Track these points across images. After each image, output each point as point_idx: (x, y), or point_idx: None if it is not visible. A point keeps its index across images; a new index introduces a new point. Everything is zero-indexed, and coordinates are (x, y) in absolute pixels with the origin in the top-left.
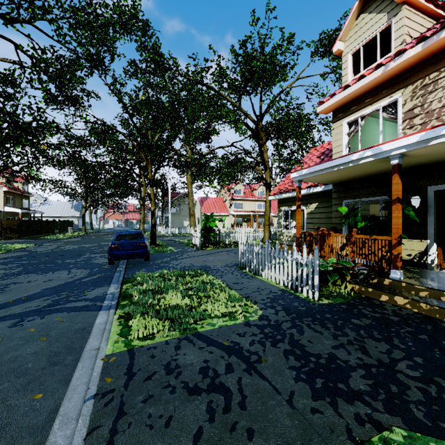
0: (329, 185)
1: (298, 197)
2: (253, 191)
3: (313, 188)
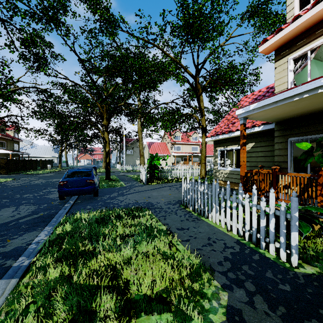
0: (268, 124)
1: (243, 134)
2: (189, 137)
3: (251, 128)
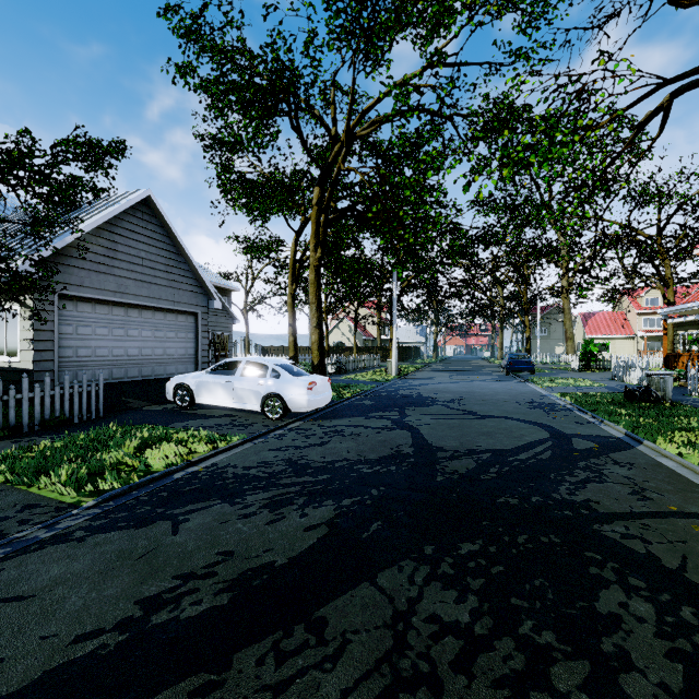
0: None
1: (664, 327)
2: (686, 297)
3: None
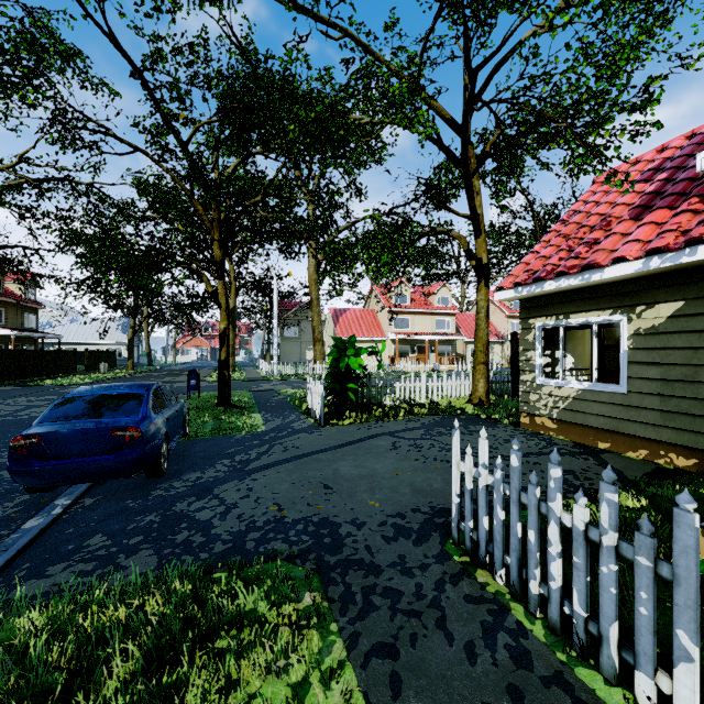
0: None
1: None
2: (428, 297)
3: (678, 250)
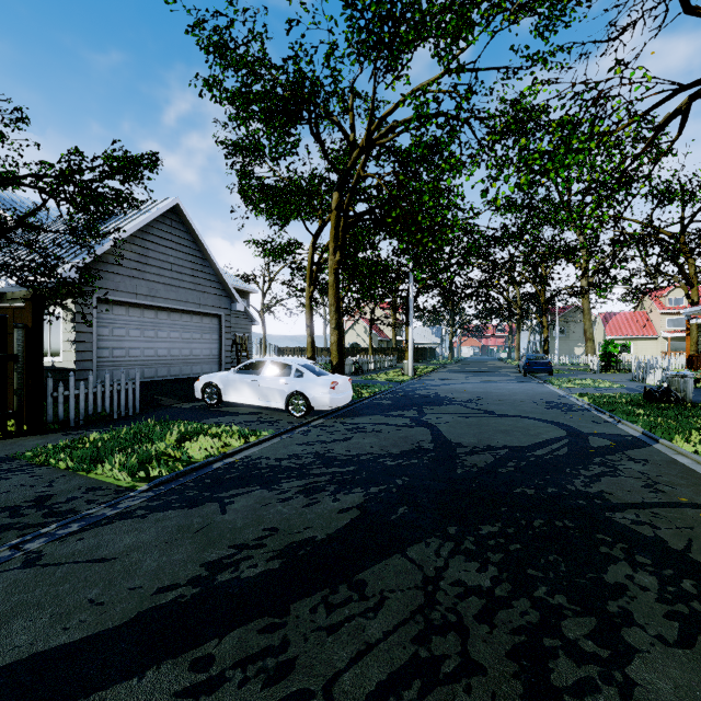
0: None
1: (687, 327)
2: None
3: None
